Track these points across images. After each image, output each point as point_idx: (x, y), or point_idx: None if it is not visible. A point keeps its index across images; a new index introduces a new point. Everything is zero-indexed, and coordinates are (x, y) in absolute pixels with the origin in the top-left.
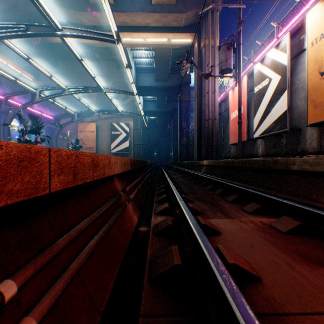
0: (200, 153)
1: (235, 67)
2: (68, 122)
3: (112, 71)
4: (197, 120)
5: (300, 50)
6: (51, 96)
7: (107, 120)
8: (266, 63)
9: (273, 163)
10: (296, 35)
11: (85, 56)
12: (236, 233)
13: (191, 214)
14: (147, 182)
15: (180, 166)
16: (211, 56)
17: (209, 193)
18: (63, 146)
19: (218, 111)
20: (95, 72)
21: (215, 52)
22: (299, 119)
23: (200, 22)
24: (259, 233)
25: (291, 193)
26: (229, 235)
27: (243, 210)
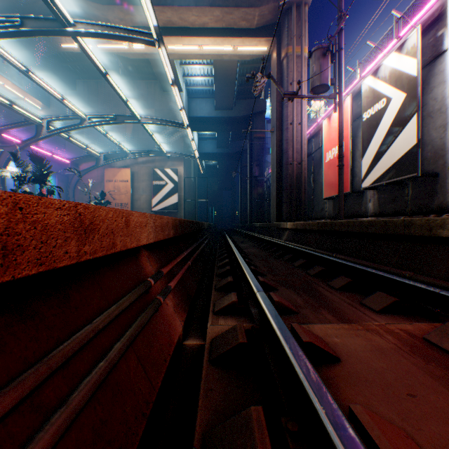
0: (280, 211)
1: (333, 82)
2: (90, 167)
3: (153, 94)
4: (276, 164)
5: (437, 53)
6: (65, 129)
7: (146, 164)
8: (382, 74)
9: (403, 226)
10: (431, 30)
11: (115, 74)
12: (369, 358)
13: (284, 326)
14: (202, 255)
15: (251, 230)
16: (297, 70)
17: (300, 273)
18: (83, 201)
19: (307, 151)
20: (129, 96)
21: (303, 64)
22: (436, 159)
23: (280, 21)
24: (413, 359)
25: (441, 275)
26: (356, 364)
27: (365, 306)
